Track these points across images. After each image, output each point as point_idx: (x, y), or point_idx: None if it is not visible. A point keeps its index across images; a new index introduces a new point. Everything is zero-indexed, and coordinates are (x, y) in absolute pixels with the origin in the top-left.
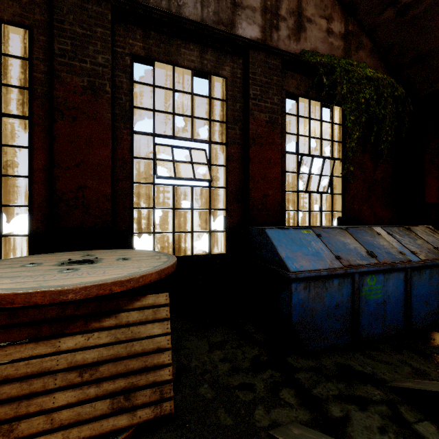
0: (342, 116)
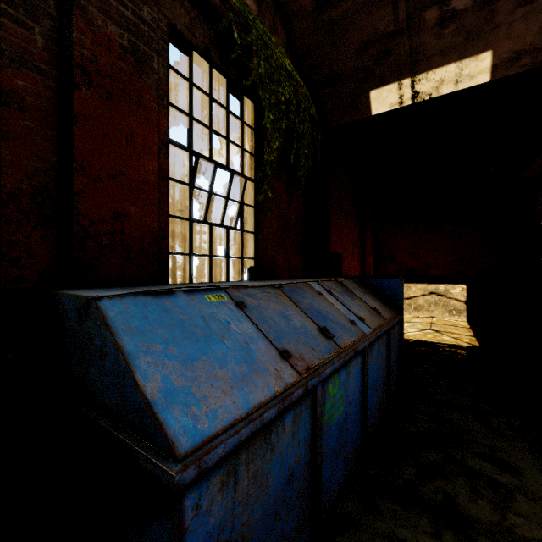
0: (255, 118)
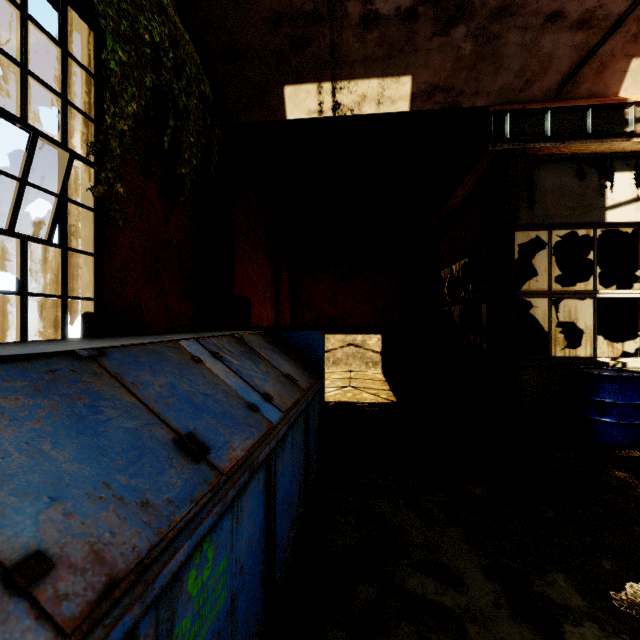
0: (96, 57)
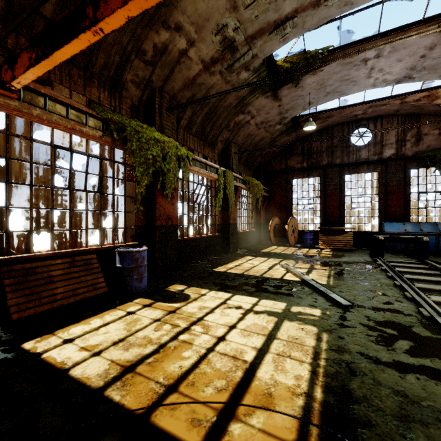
0: None
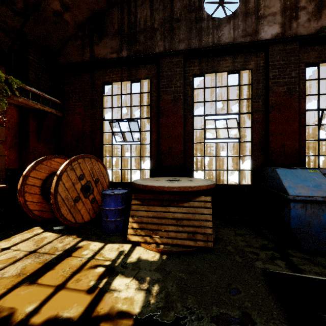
0: None
